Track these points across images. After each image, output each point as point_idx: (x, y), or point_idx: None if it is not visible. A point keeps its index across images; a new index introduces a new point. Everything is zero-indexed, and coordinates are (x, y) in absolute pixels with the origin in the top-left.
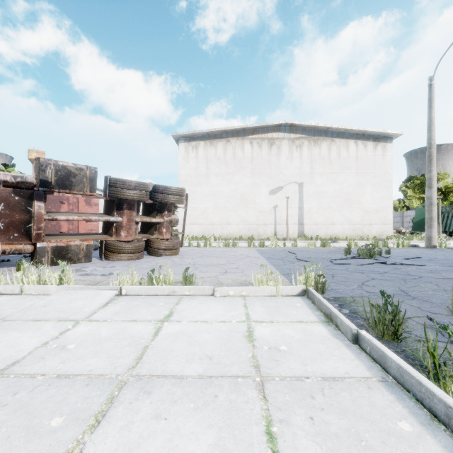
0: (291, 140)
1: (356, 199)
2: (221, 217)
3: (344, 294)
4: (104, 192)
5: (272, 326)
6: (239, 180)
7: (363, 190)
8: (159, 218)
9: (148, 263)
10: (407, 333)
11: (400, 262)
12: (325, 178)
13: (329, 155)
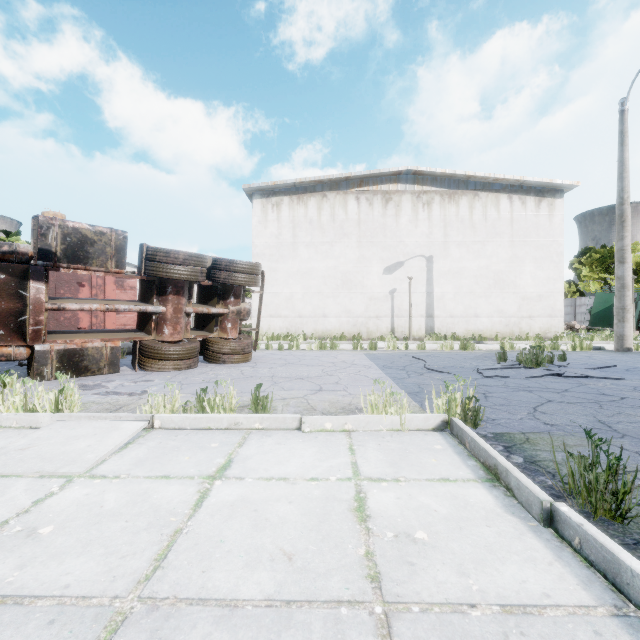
0: (416, 195)
1: (510, 280)
2: (313, 307)
3: (509, 428)
4: (138, 269)
5: (398, 489)
6: (340, 252)
7: (520, 267)
8: (222, 307)
9: (203, 375)
10: (633, 503)
11: (584, 373)
12: (466, 250)
13: (471, 216)
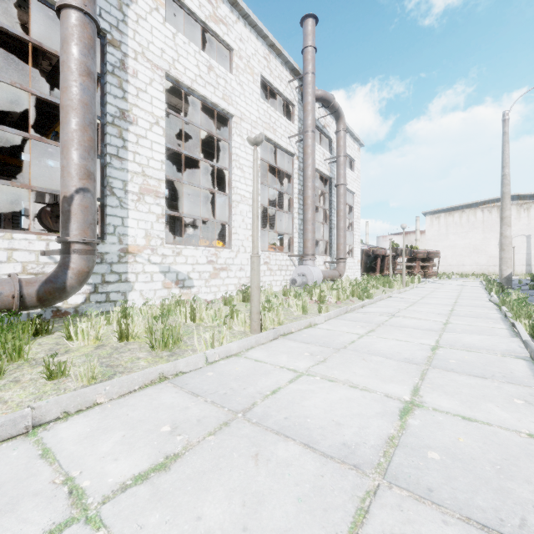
0: (519, 205)
1: None
2: (457, 261)
3: None
4: (409, 255)
5: (469, 282)
6: (472, 236)
7: None
8: (428, 263)
9: None
10: None
11: None
12: None
13: None
